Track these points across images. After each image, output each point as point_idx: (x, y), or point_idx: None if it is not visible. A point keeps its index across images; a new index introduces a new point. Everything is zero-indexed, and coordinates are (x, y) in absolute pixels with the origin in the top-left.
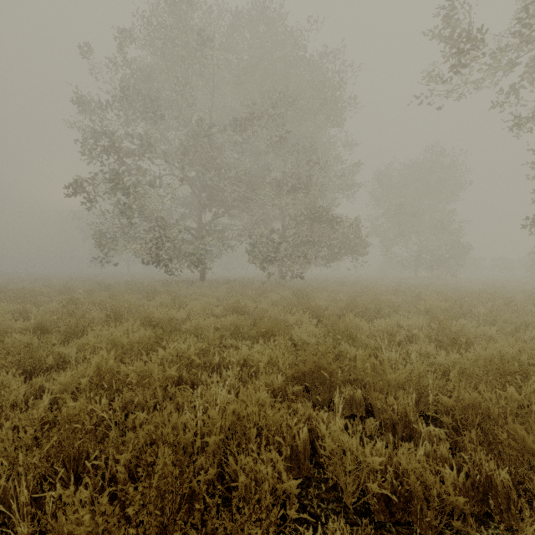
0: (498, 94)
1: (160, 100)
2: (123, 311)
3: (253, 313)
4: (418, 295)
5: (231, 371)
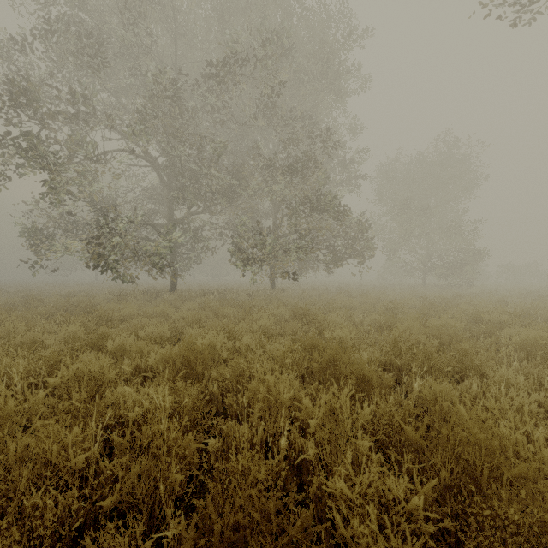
0: None
1: (106, 44)
2: None
3: (227, 357)
4: (475, 315)
5: None
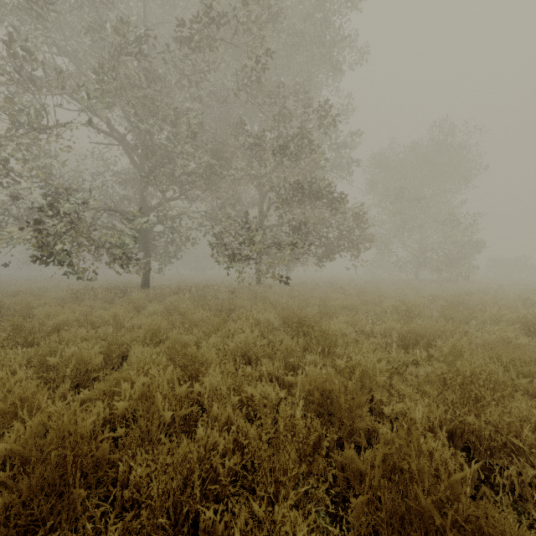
0: None
1: None
2: None
3: (177, 412)
4: (522, 323)
5: None
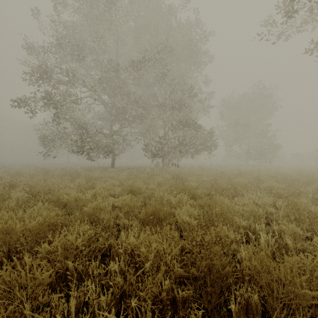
0: (309, 42)
1: (83, 48)
2: (41, 193)
3: (144, 191)
4: (257, 178)
5: (117, 263)
